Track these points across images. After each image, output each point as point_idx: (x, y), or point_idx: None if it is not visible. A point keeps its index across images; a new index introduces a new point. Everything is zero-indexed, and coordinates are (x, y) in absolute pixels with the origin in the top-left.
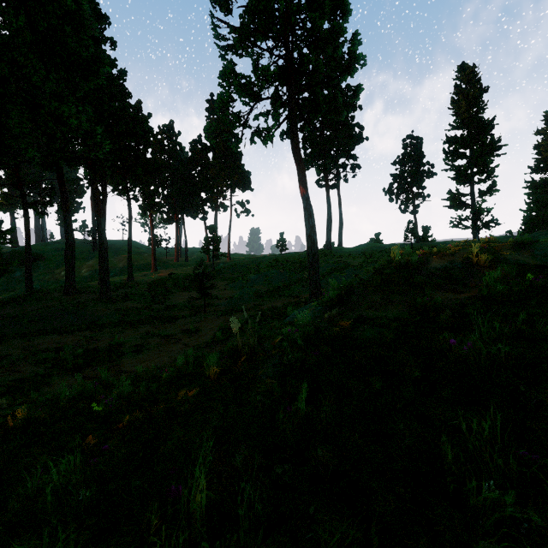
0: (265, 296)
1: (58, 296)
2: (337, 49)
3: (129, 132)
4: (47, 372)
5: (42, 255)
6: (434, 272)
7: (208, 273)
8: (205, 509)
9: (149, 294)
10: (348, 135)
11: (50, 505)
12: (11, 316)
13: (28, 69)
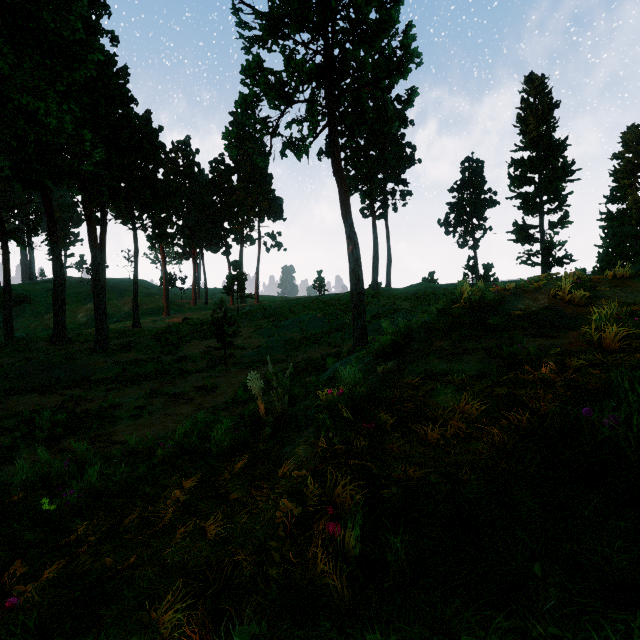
0: (299, 345)
1: (44, 346)
2: (387, 44)
3: (134, 146)
4: (15, 444)
5: (29, 297)
6: (514, 313)
7: (229, 317)
8: None
9: (157, 344)
10: (397, 156)
11: None
12: None
13: None
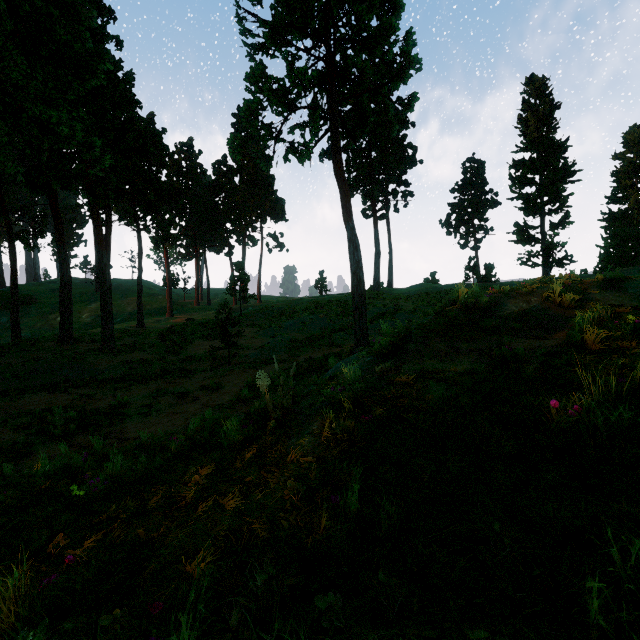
0: (301, 346)
1: (51, 346)
2: (388, 50)
3: (139, 149)
4: (29, 440)
5: (34, 297)
6: (508, 315)
7: (233, 318)
8: None
9: (162, 344)
10: (398, 157)
11: None
12: None
13: (7, 63)
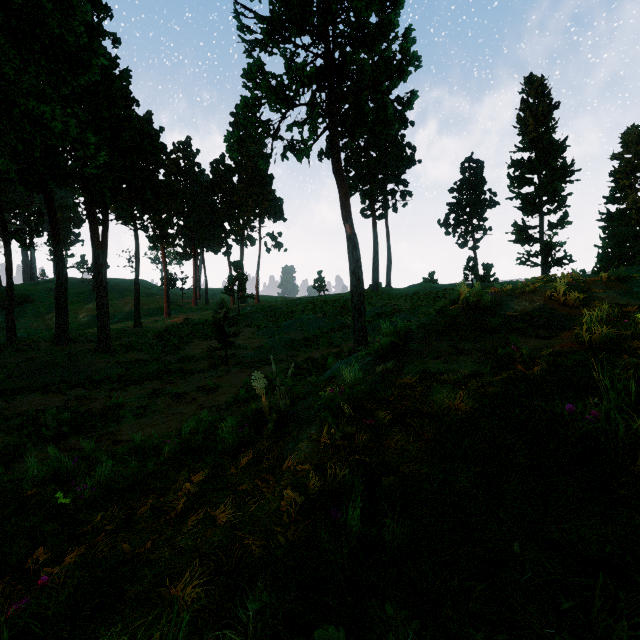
0: (299, 346)
1: (46, 346)
2: (387, 47)
3: (136, 147)
4: (21, 443)
5: (30, 297)
6: (511, 314)
7: (231, 318)
8: None
9: (159, 344)
10: (397, 157)
11: None
12: None
13: None
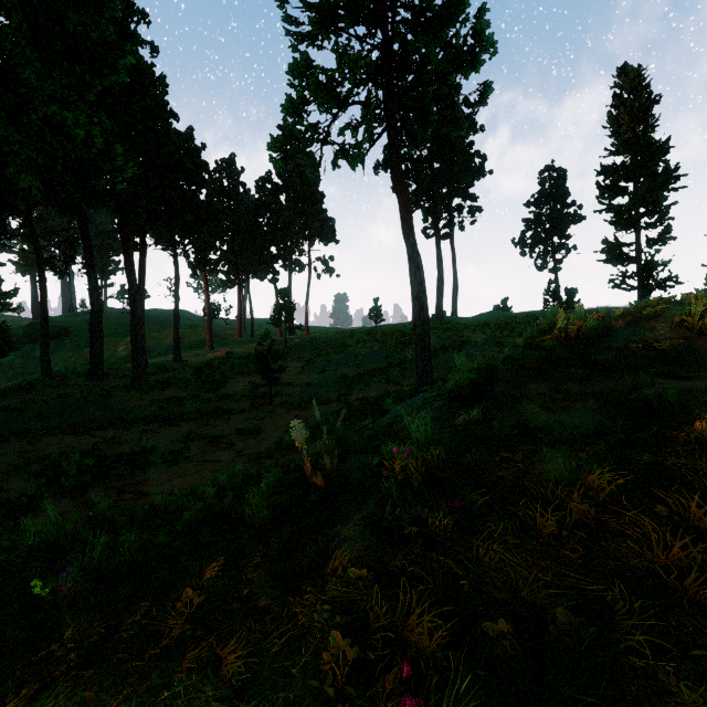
0: (353, 383)
1: (80, 382)
2: (456, 32)
3: (175, 165)
4: (39, 492)
5: (68, 329)
6: (626, 346)
7: (276, 351)
8: None
9: (198, 380)
10: (464, 168)
11: None
12: (11, 408)
13: (17, 60)
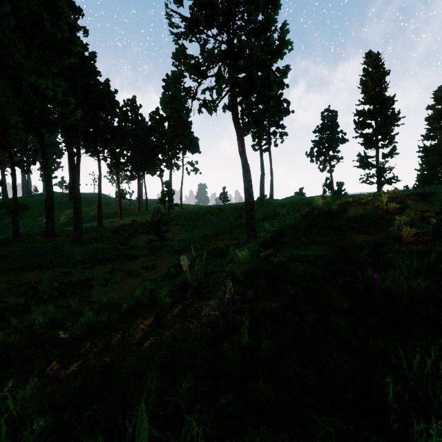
0: (210, 239)
1: (40, 239)
2: (269, 36)
3: (99, 104)
4: (27, 302)
5: (27, 205)
6: (351, 218)
7: (164, 220)
8: (151, 441)
9: (115, 237)
10: (277, 109)
11: (5, 434)
12: None
13: (11, 48)
